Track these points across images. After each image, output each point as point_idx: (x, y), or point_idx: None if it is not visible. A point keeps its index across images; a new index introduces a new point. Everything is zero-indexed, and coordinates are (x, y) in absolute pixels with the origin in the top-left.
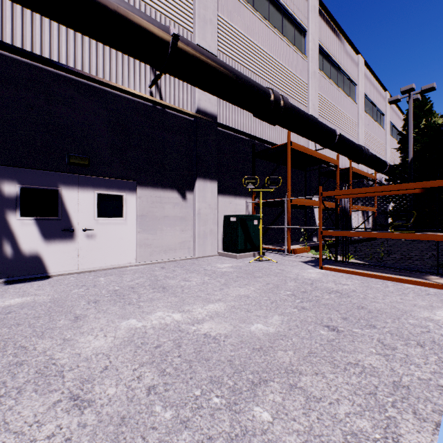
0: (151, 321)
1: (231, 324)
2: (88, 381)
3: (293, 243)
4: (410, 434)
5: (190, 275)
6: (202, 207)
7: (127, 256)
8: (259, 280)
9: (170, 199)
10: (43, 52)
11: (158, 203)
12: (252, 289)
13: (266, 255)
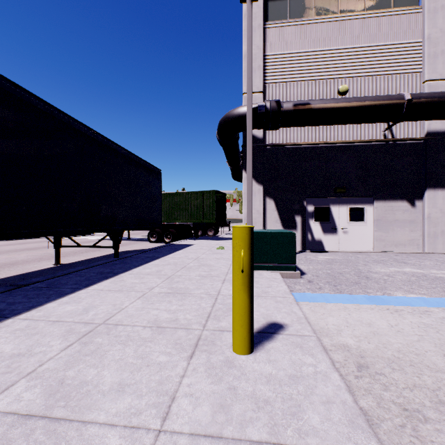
0: (405, 270)
1: None
2: (389, 275)
3: None
4: None
5: (422, 260)
6: (432, 212)
7: (367, 246)
8: None
9: (400, 207)
10: (323, 138)
11: (390, 211)
12: None
13: None
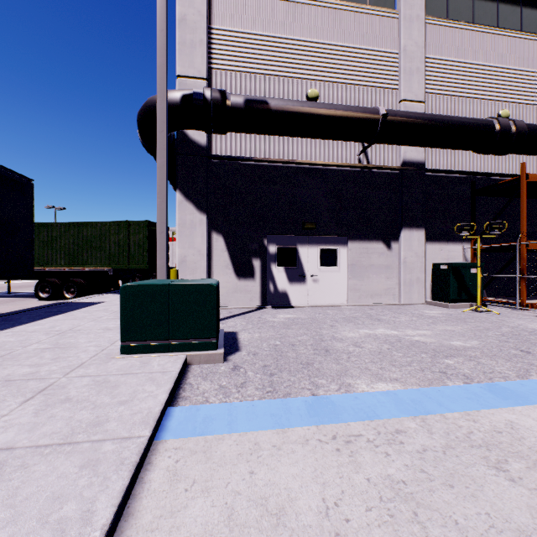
0: (377, 332)
1: (435, 340)
2: (357, 343)
3: (536, 298)
4: (536, 378)
5: (398, 315)
6: (407, 255)
7: (340, 298)
8: (468, 324)
9: (376, 249)
10: (289, 155)
11: (365, 254)
12: (458, 328)
13: (489, 307)
